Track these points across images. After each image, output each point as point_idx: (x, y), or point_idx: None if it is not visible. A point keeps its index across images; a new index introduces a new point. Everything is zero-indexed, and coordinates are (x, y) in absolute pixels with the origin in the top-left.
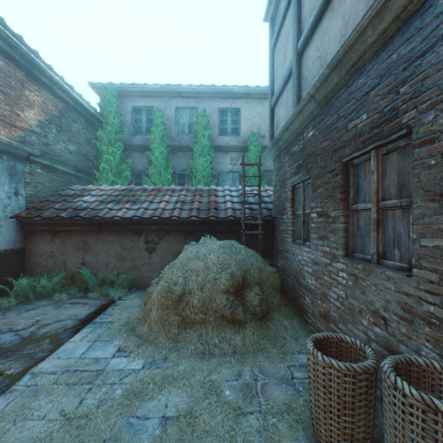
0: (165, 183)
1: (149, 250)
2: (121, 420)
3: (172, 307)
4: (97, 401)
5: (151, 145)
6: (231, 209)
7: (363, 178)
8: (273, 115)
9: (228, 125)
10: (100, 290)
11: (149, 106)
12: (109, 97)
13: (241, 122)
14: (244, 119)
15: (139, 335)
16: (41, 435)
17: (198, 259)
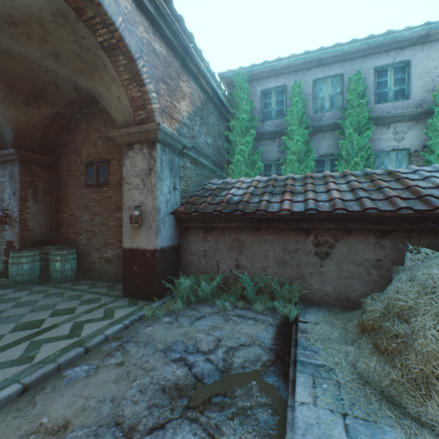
0: (308, 171)
1: (320, 255)
2: None
3: None
4: None
5: (289, 128)
6: None
7: None
8: None
9: (389, 88)
10: (259, 300)
11: (280, 85)
12: (240, 83)
13: (412, 78)
14: (417, 73)
15: (422, 422)
16: None
17: None
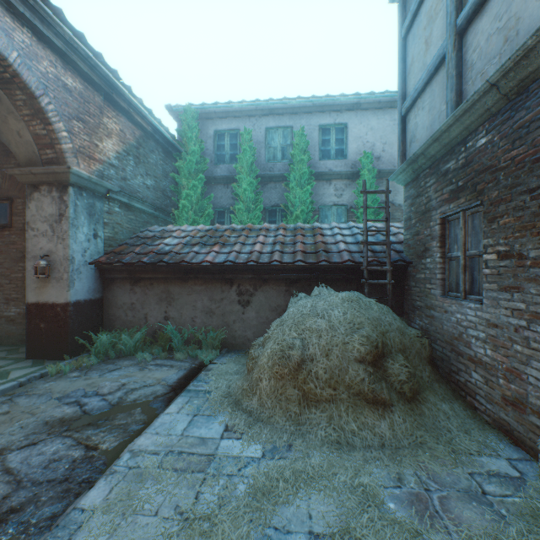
0: (255, 222)
1: (243, 304)
2: (254, 530)
3: (288, 377)
4: (217, 498)
5: (237, 176)
6: (346, 251)
7: None
8: (404, 126)
9: (332, 146)
10: (186, 350)
11: (234, 128)
12: (188, 121)
13: (349, 140)
14: (353, 137)
15: (247, 411)
16: (158, 538)
17: (316, 316)
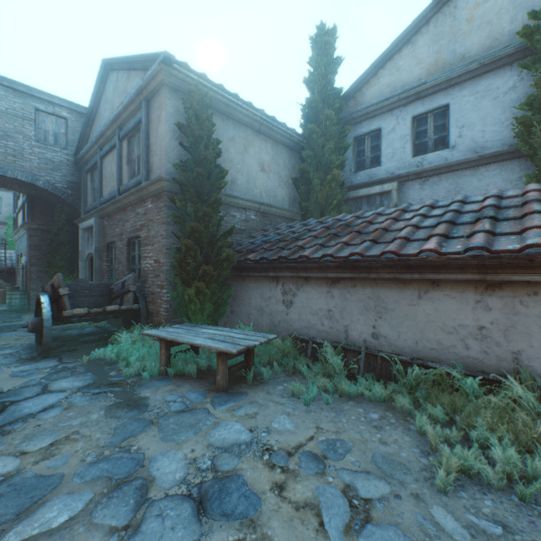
0: None
1: None
2: None
3: None
4: None
5: None
6: None
7: None
8: (15, 222)
9: None
10: None
11: None
12: None
13: (4, 206)
14: (6, 204)
15: None
16: None
17: None
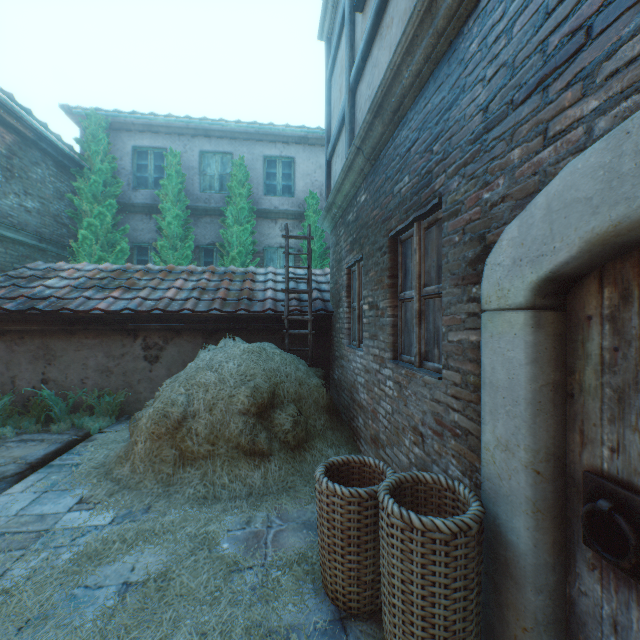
0: (182, 262)
1: (150, 360)
2: (60, 593)
3: (166, 437)
4: (28, 571)
5: (160, 205)
6: (272, 300)
7: (410, 258)
8: (329, 171)
9: (278, 181)
10: (71, 420)
11: (160, 147)
12: (93, 129)
13: (297, 177)
14: (301, 173)
15: (116, 479)
16: None
17: (210, 370)
